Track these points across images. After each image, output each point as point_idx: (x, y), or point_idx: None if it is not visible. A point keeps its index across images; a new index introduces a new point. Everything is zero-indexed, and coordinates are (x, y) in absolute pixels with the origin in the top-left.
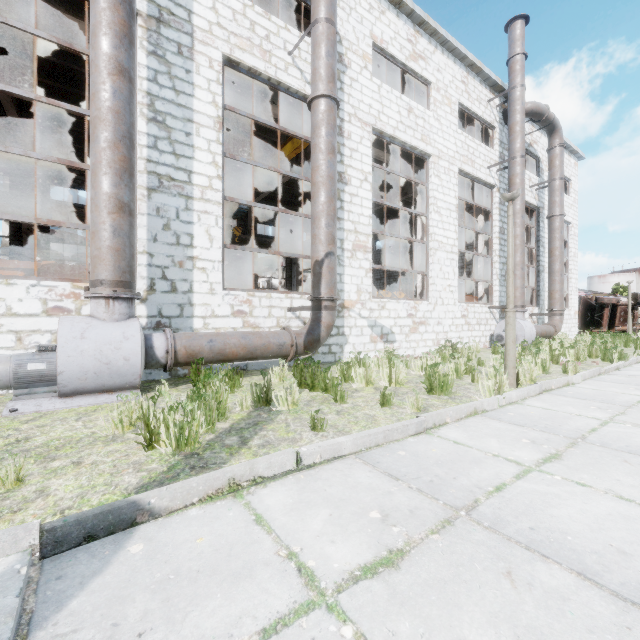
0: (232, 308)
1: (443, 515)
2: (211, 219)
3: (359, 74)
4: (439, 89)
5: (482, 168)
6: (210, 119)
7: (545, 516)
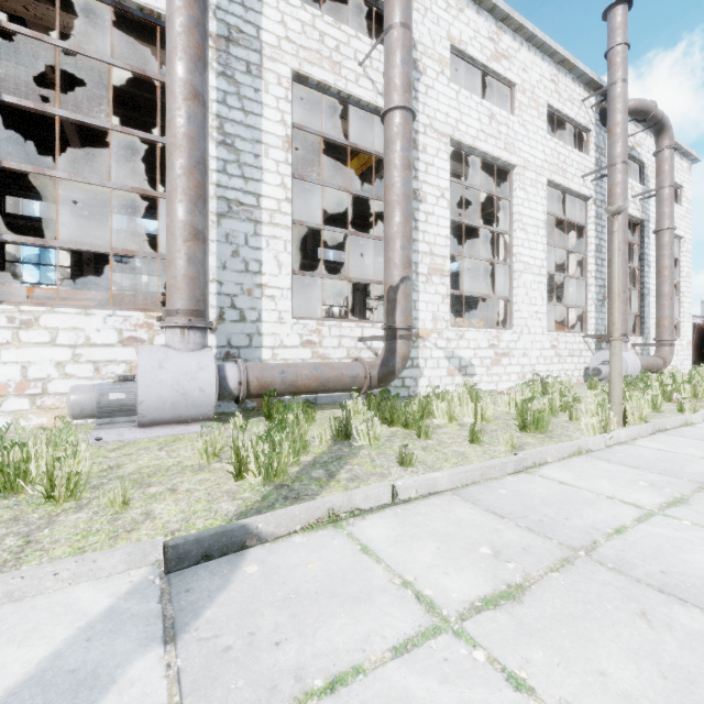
0: (301, 338)
1: (560, 554)
2: (280, 244)
3: (435, 80)
4: (525, 91)
5: (575, 178)
6: (279, 139)
7: (677, 561)
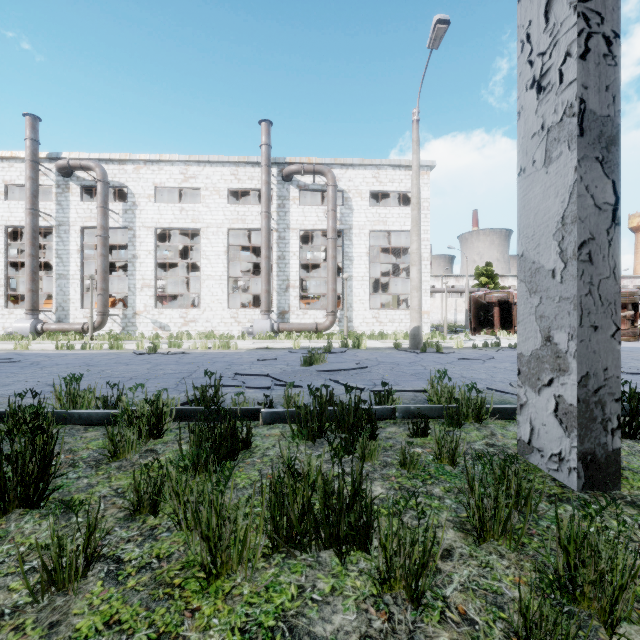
0: (84, 315)
1: None
2: (76, 285)
3: (146, 206)
4: (208, 188)
5: (255, 221)
6: (76, 251)
7: None
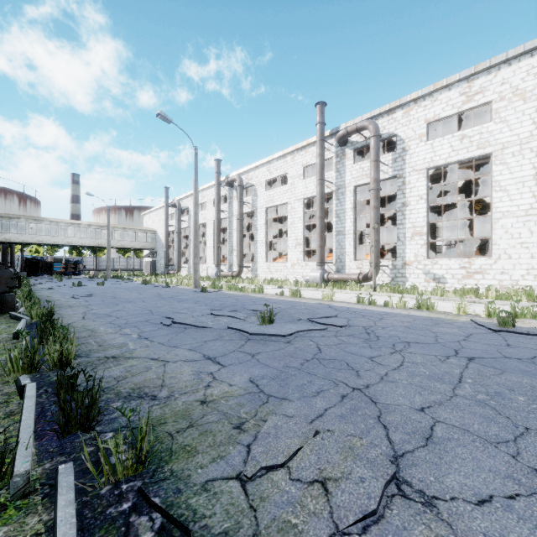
0: (356, 266)
1: None
2: (350, 239)
3: (416, 148)
4: (503, 97)
5: None
6: (350, 209)
7: None
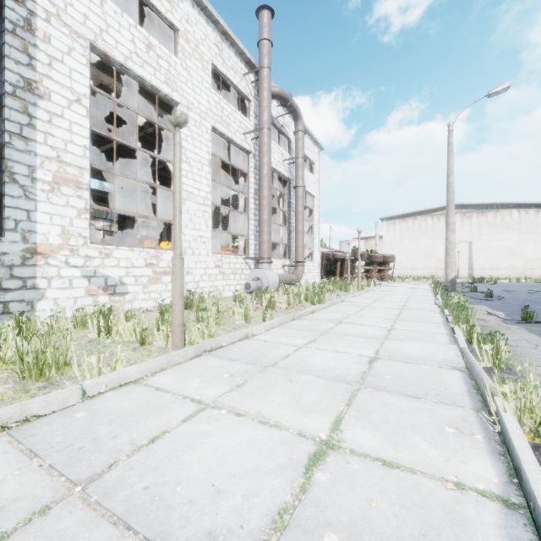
0: None
1: None
2: None
3: None
4: (189, 40)
5: (238, 133)
6: None
7: None
